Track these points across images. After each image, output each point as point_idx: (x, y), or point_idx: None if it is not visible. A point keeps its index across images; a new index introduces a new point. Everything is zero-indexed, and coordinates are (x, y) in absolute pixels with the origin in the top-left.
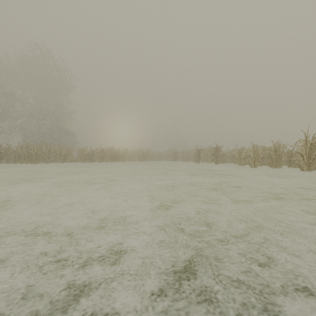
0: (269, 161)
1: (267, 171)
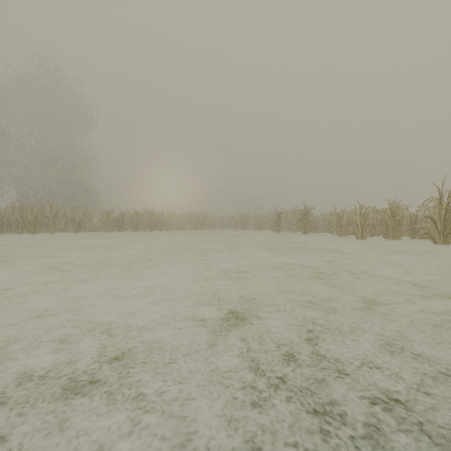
0: (383, 230)
1: (379, 244)
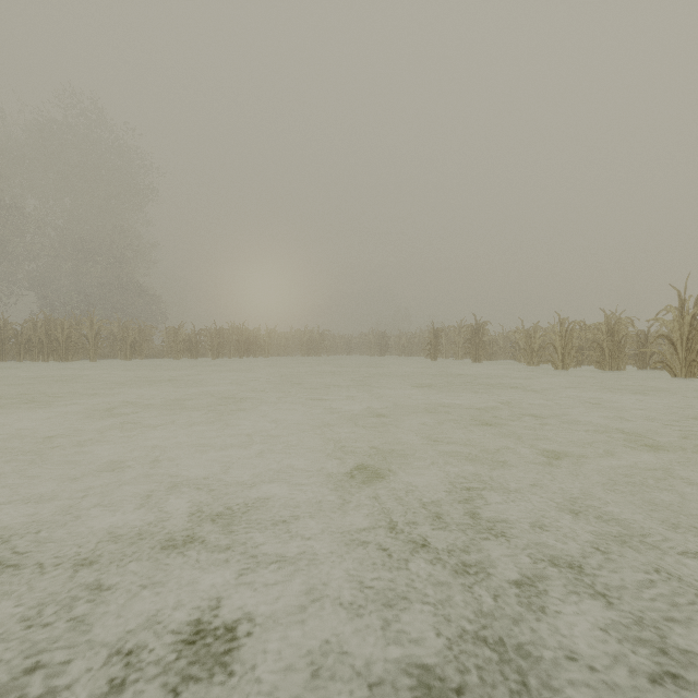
0: (595, 356)
1: (590, 377)
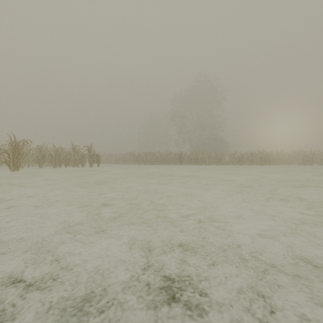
0: None
1: None
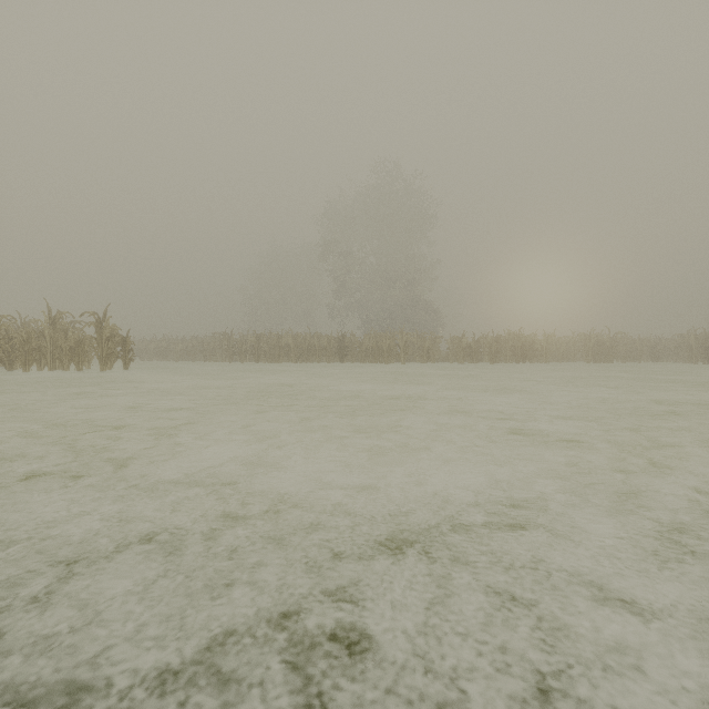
0: None
1: None
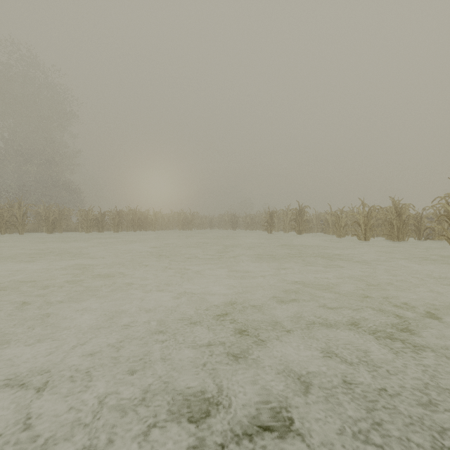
0: (387, 231)
1: (378, 245)
